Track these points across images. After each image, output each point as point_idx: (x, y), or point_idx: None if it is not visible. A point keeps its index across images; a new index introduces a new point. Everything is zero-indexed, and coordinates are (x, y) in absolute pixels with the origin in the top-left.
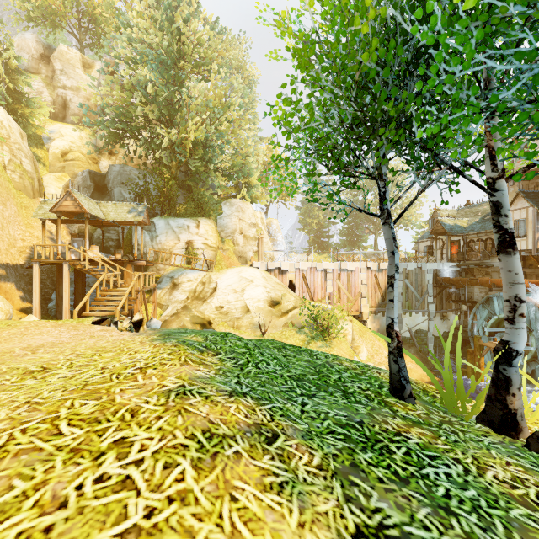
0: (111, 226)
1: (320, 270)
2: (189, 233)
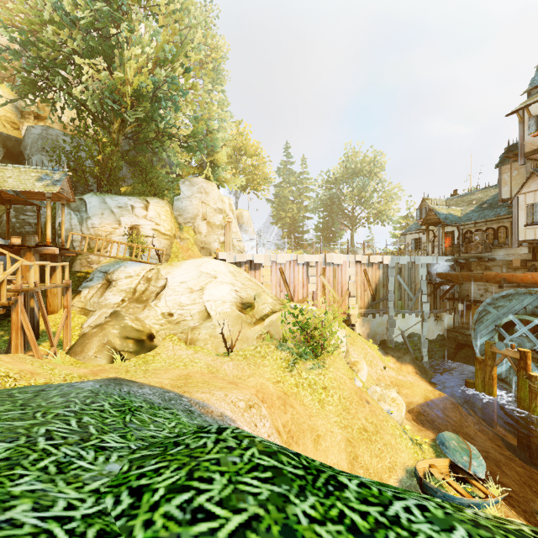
0: (21, 204)
1: (301, 264)
2: (133, 216)
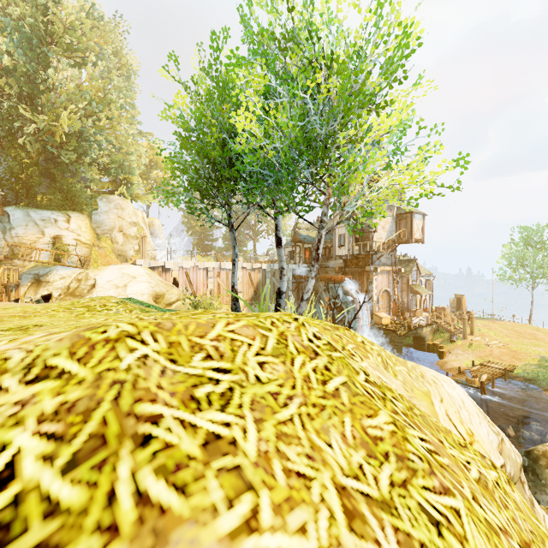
0: None
1: (202, 269)
2: (56, 228)
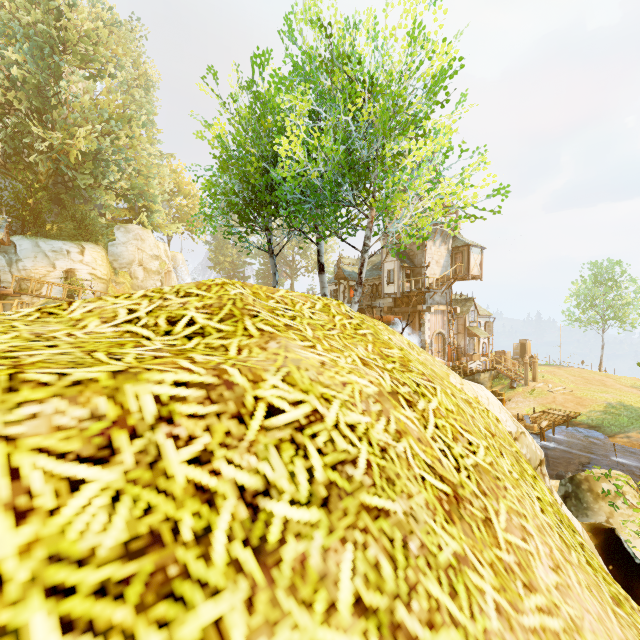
0: None
1: None
2: (69, 260)
